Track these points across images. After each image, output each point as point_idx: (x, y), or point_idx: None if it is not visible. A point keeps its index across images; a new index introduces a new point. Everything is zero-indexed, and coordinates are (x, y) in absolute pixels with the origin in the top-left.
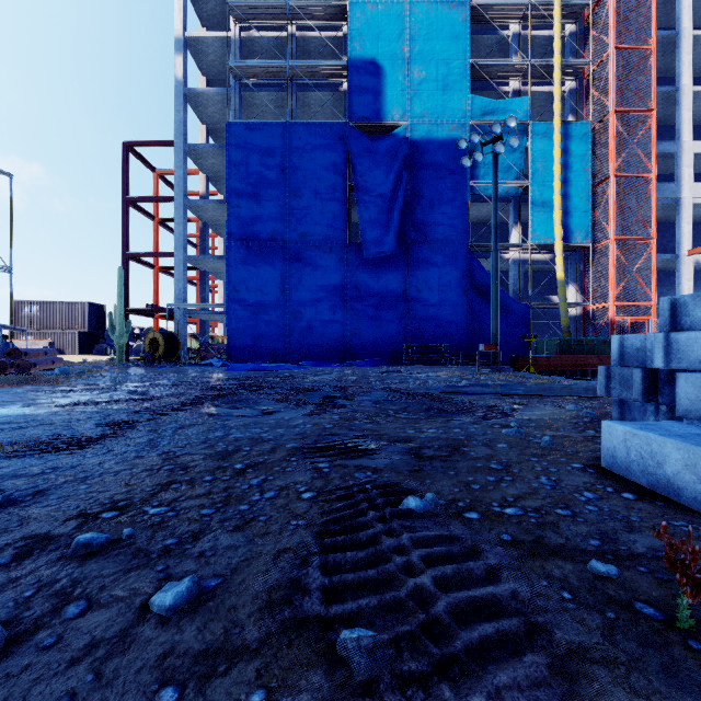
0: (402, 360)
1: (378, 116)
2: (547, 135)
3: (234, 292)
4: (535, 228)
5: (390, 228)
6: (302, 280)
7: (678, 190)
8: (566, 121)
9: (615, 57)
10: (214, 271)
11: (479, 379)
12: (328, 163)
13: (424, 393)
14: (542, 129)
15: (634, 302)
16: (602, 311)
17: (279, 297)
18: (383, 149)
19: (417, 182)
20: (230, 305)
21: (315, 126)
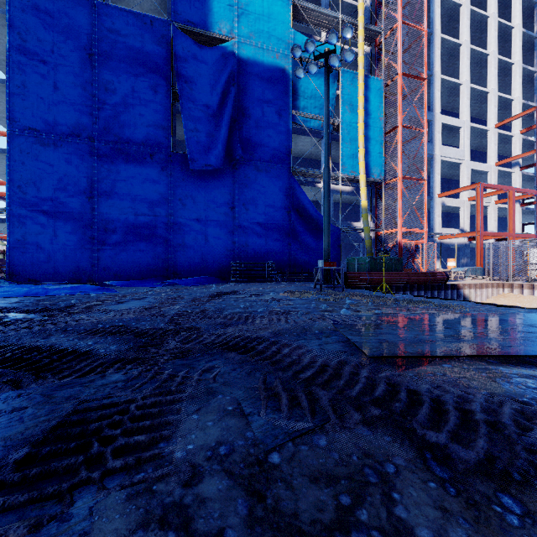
0: (229, 278)
1: (205, 24)
2: (353, 83)
3: (19, 194)
4: (344, 161)
5: (217, 141)
6: (116, 187)
7: (433, 148)
8: (367, 74)
9: (402, 29)
10: (0, 171)
11: (346, 303)
12: (147, 60)
13: (364, 377)
14: (350, 77)
15: (414, 229)
16: (392, 236)
17: (85, 204)
18: (210, 59)
19: (245, 101)
20: (12, 209)
21: (133, 15)
